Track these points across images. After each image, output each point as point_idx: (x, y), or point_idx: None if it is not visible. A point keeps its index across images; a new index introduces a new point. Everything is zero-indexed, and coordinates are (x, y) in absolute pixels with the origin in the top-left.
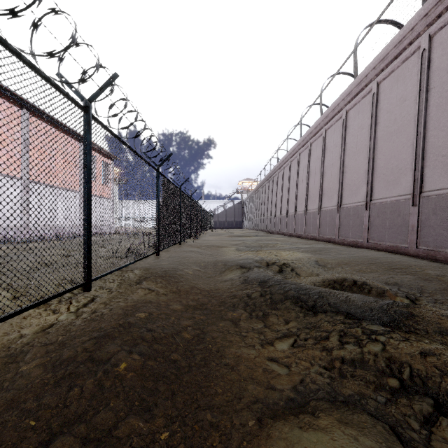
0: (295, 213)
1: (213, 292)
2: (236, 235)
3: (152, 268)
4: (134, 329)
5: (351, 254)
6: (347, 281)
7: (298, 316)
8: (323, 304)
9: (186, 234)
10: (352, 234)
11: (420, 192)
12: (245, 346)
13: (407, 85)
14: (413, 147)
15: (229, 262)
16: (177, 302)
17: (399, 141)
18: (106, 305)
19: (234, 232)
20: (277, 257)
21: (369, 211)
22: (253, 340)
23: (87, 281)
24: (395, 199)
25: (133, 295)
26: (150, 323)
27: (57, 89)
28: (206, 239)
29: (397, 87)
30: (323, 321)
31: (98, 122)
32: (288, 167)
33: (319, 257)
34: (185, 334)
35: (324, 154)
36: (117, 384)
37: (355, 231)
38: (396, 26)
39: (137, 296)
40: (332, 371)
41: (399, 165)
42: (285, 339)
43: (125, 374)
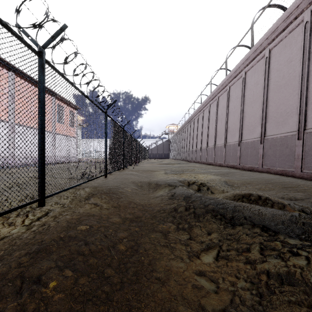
0: (206, 147)
1: (147, 206)
2: (165, 163)
3: (100, 187)
4: (73, 243)
5: (251, 176)
6: (253, 197)
7: (218, 228)
8: (240, 217)
9: (128, 162)
10: (250, 161)
11: (304, 129)
12: (174, 257)
13: (293, 49)
14: (298, 95)
15: (160, 182)
16: (116, 215)
17: (286, 91)
18: (55, 218)
19: (163, 161)
20: (196, 178)
21: (263, 144)
22: (181, 251)
23: (40, 197)
24: (283, 135)
25: (80, 209)
26: (90, 236)
27: (9, 30)
28: (143, 165)
29: (285, 52)
30: (242, 233)
31: (52, 66)
32: (202, 114)
33: (227, 179)
34: (120, 247)
35: (228, 104)
36: (41, 311)
37: (252, 159)
38: (282, 9)
39: (84, 210)
40: (259, 287)
41: (287, 110)
42: (209, 250)
43: (53, 297)
